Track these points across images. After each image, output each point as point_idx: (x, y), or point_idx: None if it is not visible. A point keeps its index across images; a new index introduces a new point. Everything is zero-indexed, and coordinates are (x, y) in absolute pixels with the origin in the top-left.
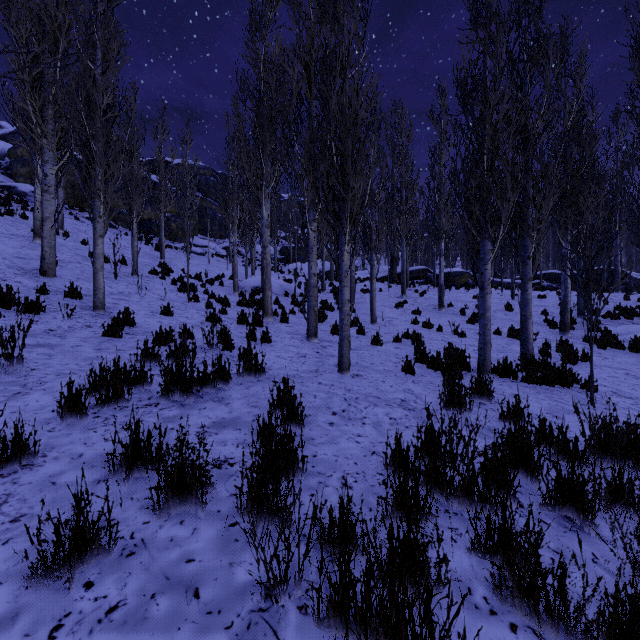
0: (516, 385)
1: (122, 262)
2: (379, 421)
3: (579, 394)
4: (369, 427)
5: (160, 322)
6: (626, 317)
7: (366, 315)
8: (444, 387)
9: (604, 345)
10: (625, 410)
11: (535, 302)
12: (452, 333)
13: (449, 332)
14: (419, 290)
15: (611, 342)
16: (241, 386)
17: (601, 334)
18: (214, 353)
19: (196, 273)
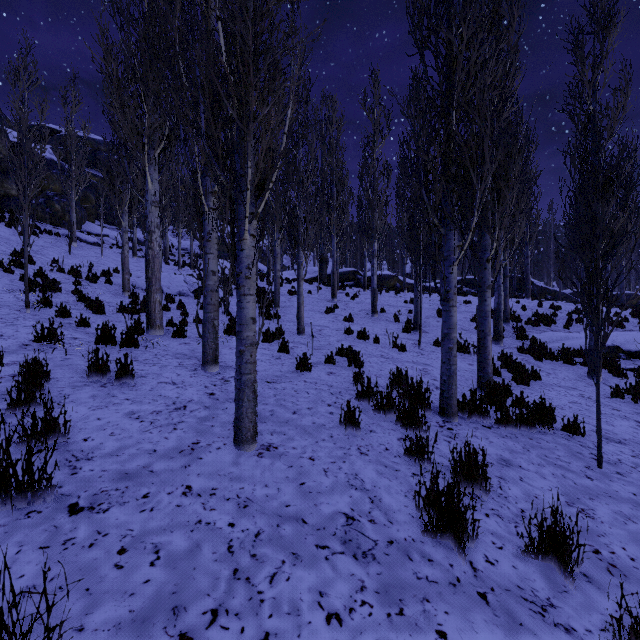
0: (493, 435)
1: None
2: None
3: (569, 443)
4: None
5: None
6: (545, 324)
7: (293, 323)
8: (420, 482)
9: (541, 357)
10: (639, 472)
11: (462, 308)
12: (390, 345)
13: (387, 344)
14: (350, 293)
15: (545, 353)
16: None
17: (532, 343)
18: None
19: (71, 266)
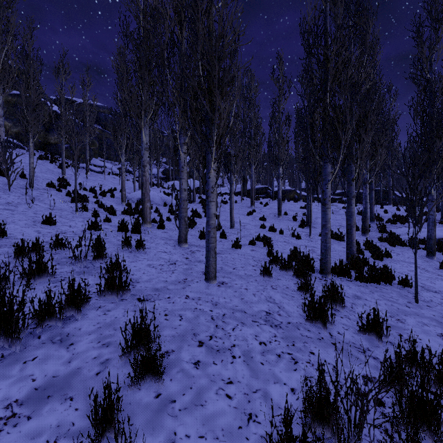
0: (352, 284)
1: (21, 176)
2: (249, 350)
3: (401, 291)
4: (240, 363)
5: (38, 231)
6: (400, 222)
7: (226, 221)
8: (305, 298)
9: (394, 244)
10: (442, 306)
11: (341, 211)
12: (290, 235)
13: (288, 234)
14: (263, 202)
15: (397, 241)
16: (98, 311)
17: (389, 235)
18: (82, 266)
19: (91, 187)
